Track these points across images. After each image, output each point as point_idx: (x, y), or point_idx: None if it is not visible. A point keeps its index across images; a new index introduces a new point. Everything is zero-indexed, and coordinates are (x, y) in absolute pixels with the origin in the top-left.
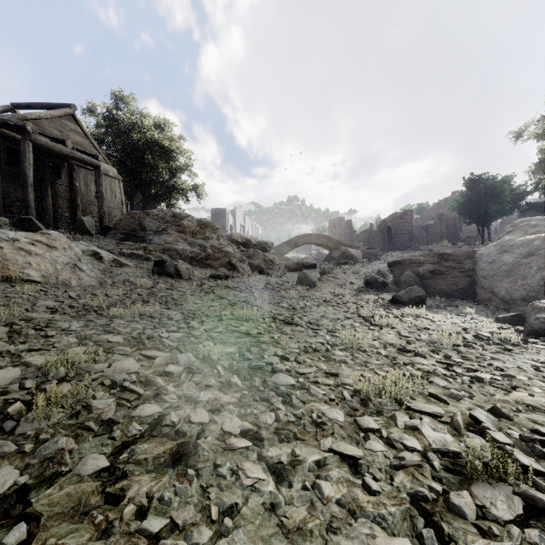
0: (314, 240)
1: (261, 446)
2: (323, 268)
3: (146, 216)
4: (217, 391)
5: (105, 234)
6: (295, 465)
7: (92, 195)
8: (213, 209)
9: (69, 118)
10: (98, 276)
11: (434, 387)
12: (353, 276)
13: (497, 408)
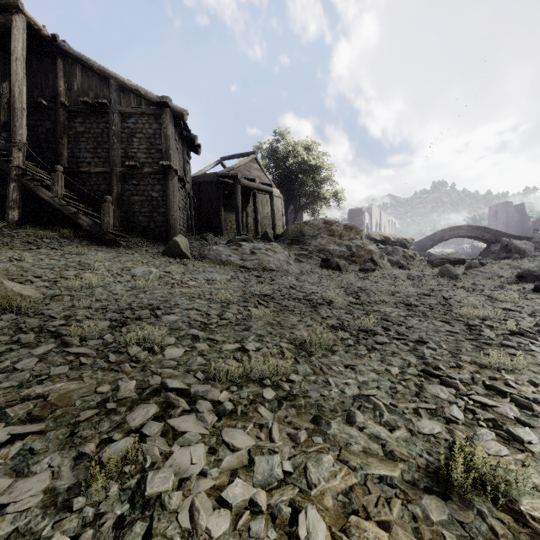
0: (465, 233)
1: (412, 318)
2: (468, 263)
3: (305, 225)
4: (392, 308)
5: (277, 240)
6: (425, 321)
7: (265, 212)
8: (349, 209)
9: (253, 161)
10: (299, 268)
11: (511, 319)
12: (511, 271)
13: (537, 323)
